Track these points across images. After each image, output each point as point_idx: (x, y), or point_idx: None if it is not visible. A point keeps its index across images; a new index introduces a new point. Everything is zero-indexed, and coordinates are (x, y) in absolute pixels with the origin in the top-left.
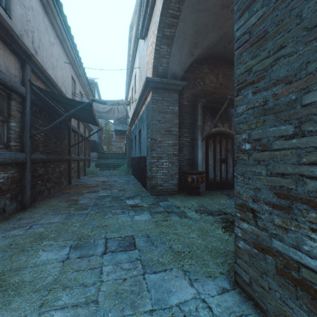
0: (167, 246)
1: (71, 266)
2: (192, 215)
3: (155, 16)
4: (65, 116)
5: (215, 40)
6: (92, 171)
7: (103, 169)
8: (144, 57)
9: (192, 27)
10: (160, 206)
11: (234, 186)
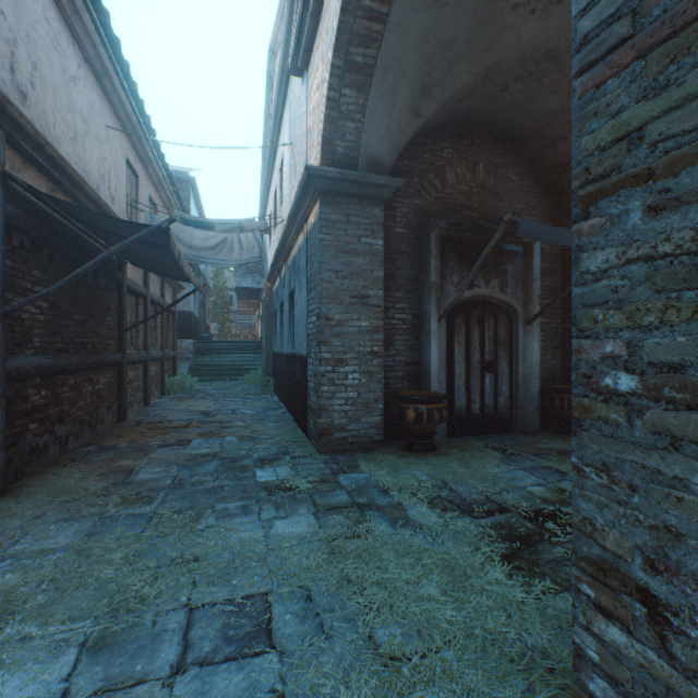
0: (361, 635)
1: None
2: (422, 517)
3: (328, 15)
4: (98, 259)
5: (471, 81)
6: (182, 384)
7: (209, 377)
8: (301, 118)
9: (418, 45)
10: (340, 488)
11: (512, 427)
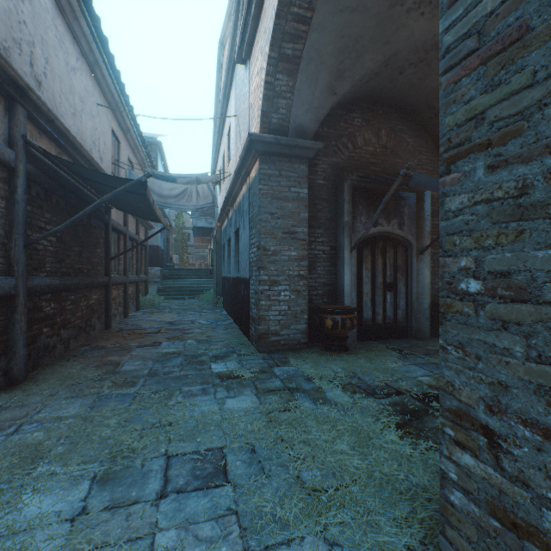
0: (292, 475)
1: (87, 533)
2: (336, 397)
3: (266, 19)
4: (94, 205)
5: (375, 67)
6: (152, 301)
7: (172, 297)
8: (245, 96)
9: (334, 41)
10: (275, 377)
11: (408, 333)
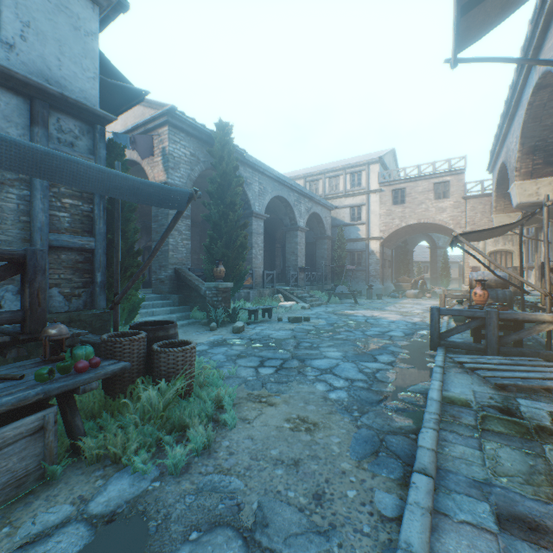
0: None
1: None
2: None
3: None
4: None
5: None
6: None
7: None
8: None
9: None
10: None
11: None
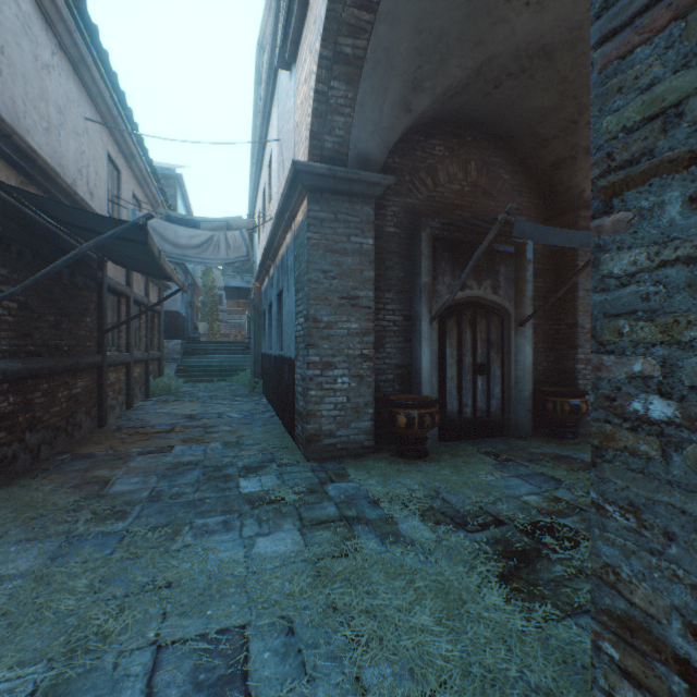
0: (348, 676)
1: None
2: (413, 532)
3: (316, 4)
4: (68, 257)
5: (464, 76)
6: (167, 386)
7: (196, 379)
8: (289, 113)
9: (410, 37)
10: (327, 500)
11: (504, 430)
